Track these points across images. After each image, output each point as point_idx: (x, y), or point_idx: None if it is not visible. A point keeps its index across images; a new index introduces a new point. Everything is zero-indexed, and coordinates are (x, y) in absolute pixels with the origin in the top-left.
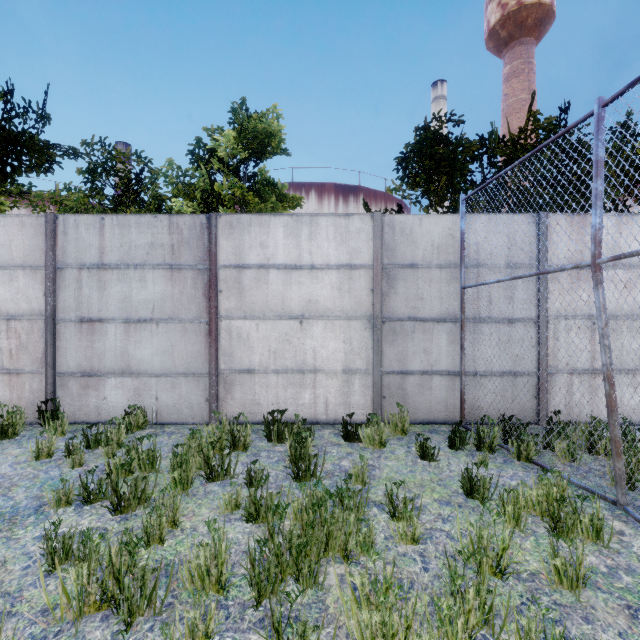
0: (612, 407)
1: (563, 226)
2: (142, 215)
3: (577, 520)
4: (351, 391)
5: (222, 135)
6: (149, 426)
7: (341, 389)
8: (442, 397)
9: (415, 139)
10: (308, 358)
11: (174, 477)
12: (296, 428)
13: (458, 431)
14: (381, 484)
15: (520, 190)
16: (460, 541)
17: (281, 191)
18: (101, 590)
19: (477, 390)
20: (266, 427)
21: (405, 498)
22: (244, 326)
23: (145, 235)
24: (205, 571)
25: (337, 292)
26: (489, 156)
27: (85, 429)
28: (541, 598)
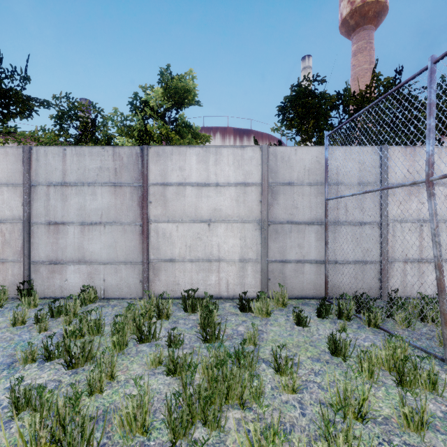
0: (441, 288)
1: (399, 155)
2: (93, 147)
3: (417, 374)
4: (245, 275)
5: (153, 91)
6: (96, 301)
7: (238, 273)
8: (311, 279)
9: (291, 94)
10: (214, 251)
11: (113, 340)
12: (205, 302)
13: (324, 304)
14: (268, 345)
15: (367, 130)
16: (329, 392)
17: (195, 131)
18: (50, 434)
19: (337, 274)
20: (183, 301)
21: (286, 357)
22: (167, 227)
23: (95, 161)
24: (132, 418)
25: (235, 203)
26: (344, 106)
27: (51, 302)
28: (394, 439)
